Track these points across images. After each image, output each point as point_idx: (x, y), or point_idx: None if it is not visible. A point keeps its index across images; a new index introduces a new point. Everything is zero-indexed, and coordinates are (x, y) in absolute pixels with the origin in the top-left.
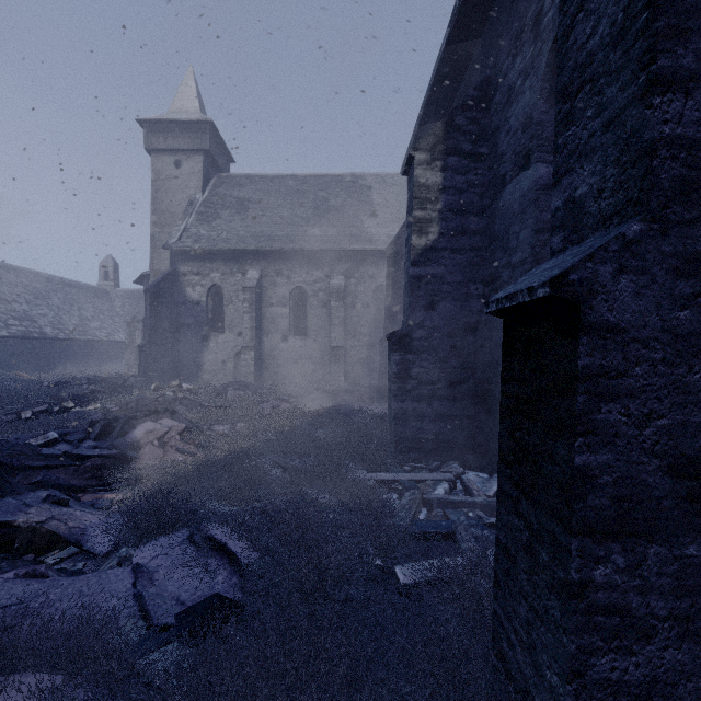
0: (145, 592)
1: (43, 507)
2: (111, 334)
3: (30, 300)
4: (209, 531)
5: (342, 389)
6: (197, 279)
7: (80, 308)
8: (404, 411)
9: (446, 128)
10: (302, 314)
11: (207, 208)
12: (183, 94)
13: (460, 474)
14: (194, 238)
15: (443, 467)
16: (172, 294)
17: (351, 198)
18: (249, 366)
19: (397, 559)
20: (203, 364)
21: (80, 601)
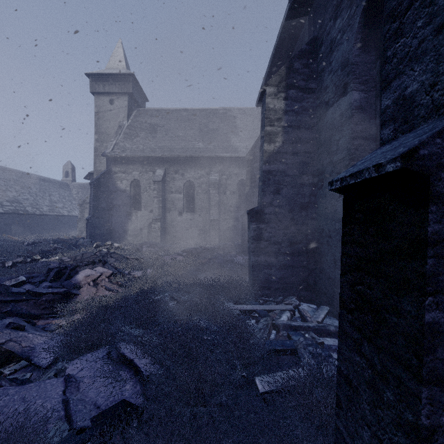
0: (70, 399)
1: (5, 332)
2: (69, 211)
3: (17, 190)
4: (121, 350)
5: (217, 247)
6: (124, 176)
7: (50, 194)
8: (259, 262)
9: (287, 71)
10: (192, 198)
11: (130, 130)
12: (115, 57)
13: (297, 305)
14: (122, 149)
15: (285, 300)
16: (107, 185)
17: (223, 124)
18: (157, 232)
19: (256, 372)
20: (127, 230)
21: (22, 407)
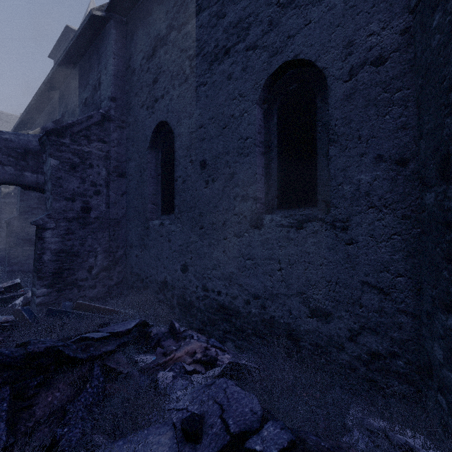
0: None
1: None
2: None
3: None
4: None
5: None
6: None
7: None
8: None
9: None
10: None
11: None
12: None
13: None
14: None
15: None
16: None
17: None
18: None
19: None
20: None
21: None
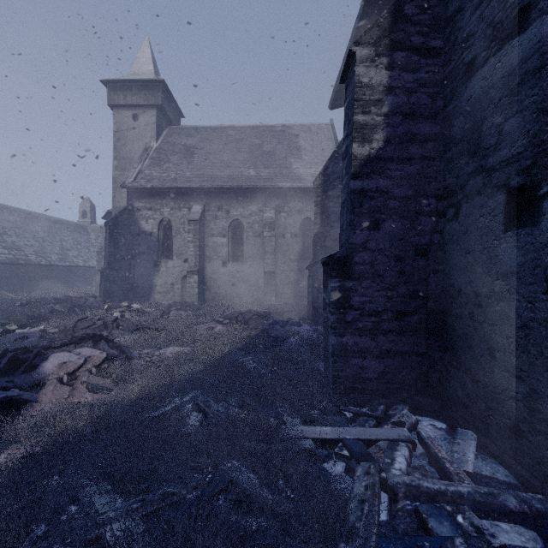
0: None
1: None
2: (86, 261)
3: (19, 233)
4: None
5: (273, 310)
6: (150, 214)
7: (61, 240)
8: (344, 346)
9: (393, 18)
10: (239, 243)
11: (159, 154)
12: (140, 59)
13: (413, 425)
14: (147, 178)
15: (391, 414)
16: (128, 226)
17: (281, 144)
18: (193, 288)
19: None
20: (154, 286)
21: None
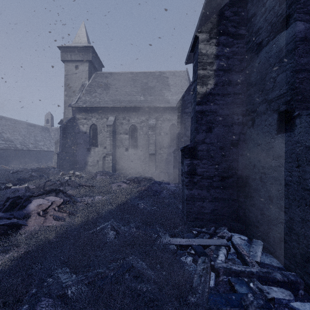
0: None
1: None
2: (48, 148)
3: (11, 132)
4: None
5: (154, 175)
6: (85, 121)
7: (35, 136)
8: (192, 195)
9: (218, 18)
10: (135, 138)
11: (90, 88)
12: (79, 35)
13: (229, 237)
14: (83, 101)
15: (217, 231)
16: (73, 128)
17: (158, 82)
18: (109, 163)
19: None
20: (87, 162)
21: None
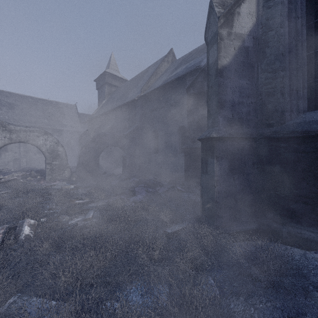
0: None
1: None
2: None
3: None
4: None
5: None
6: None
7: None
8: None
9: (95, 130)
10: None
11: None
12: None
13: None
14: None
15: None
16: None
17: (56, 111)
18: (24, 163)
19: None
20: None
21: None
